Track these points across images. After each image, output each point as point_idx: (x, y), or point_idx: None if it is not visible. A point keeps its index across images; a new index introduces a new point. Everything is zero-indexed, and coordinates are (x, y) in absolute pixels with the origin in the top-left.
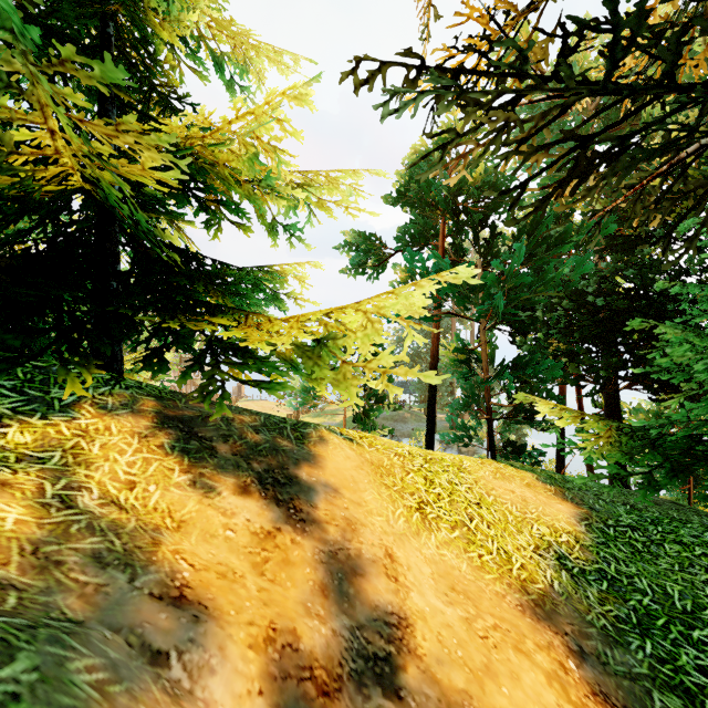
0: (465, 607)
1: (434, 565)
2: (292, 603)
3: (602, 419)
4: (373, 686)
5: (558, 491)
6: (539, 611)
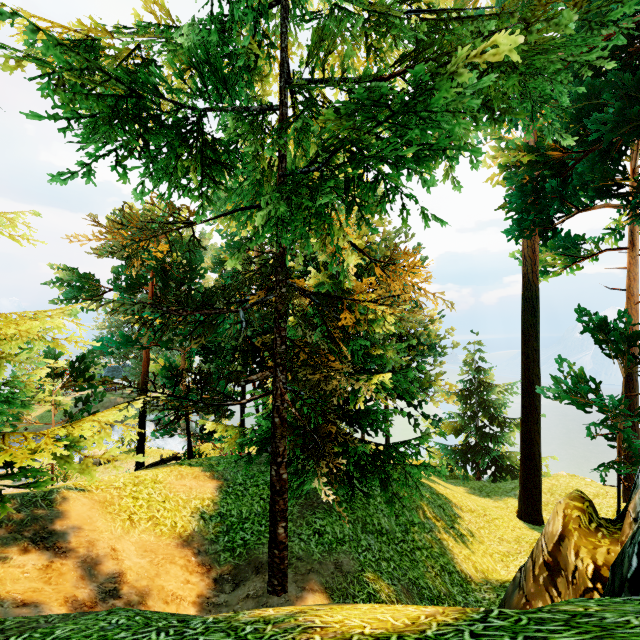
0: (151, 556)
1: (137, 544)
2: (70, 588)
3: (236, 428)
4: (110, 599)
5: (211, 475)
6: (185, 543)
